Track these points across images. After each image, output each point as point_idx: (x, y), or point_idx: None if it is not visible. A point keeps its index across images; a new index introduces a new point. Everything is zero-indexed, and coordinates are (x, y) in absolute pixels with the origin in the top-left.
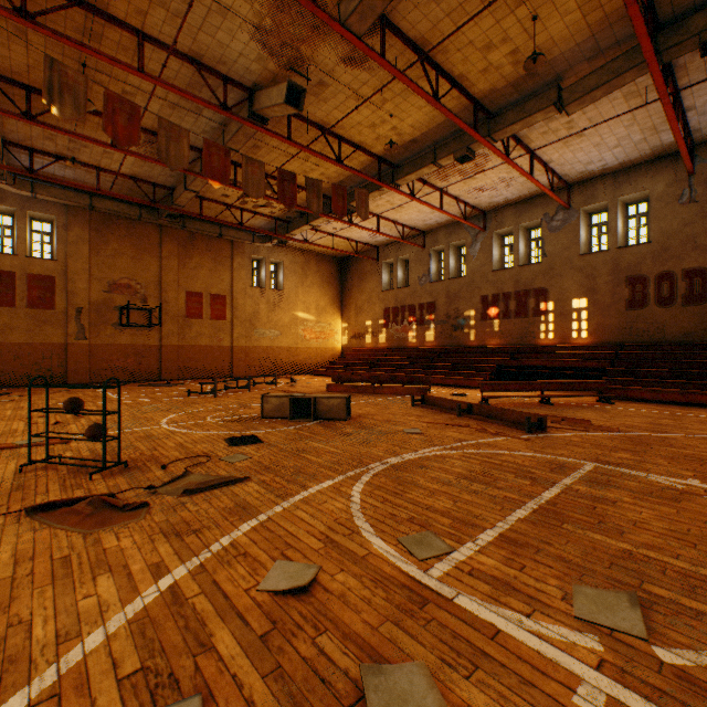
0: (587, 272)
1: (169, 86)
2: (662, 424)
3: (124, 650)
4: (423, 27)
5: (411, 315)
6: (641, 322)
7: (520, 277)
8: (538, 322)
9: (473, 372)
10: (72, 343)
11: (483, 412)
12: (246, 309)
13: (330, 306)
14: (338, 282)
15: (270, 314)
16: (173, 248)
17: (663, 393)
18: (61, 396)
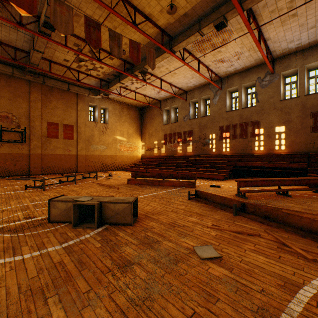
0: (285, 110)
1: None
2: None
3: None
4: None
5: (179, 137)
6: None
7: (243, 115)
8: (254, 140)
9: (218, 170)
10: None
11: (259, 212)
12: (86, 134)
13: (135, 133)
14: (139, 120)
15: (100, 136)
16: (38, 95)
17: None
18: None
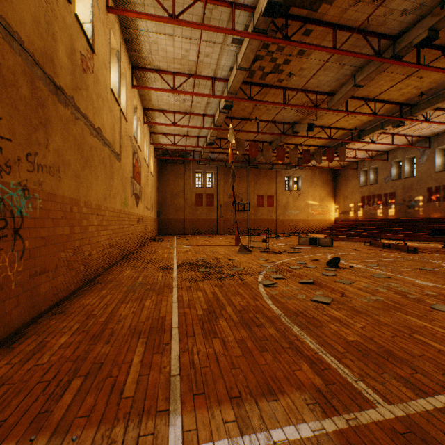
0: None
1: (266, 134)
2: None
3: (292, 260)
4: (364, 93)
5: (378, 200)
6: None
7: None
8: None
9: (414, 233)
10: (218, 218)
11: (394, 247)
12: (282, 201)
13: (327, 196)
14: (332, 182)
15: (294, 203)
16: (252, 177)
17: None
18: (223, 237)
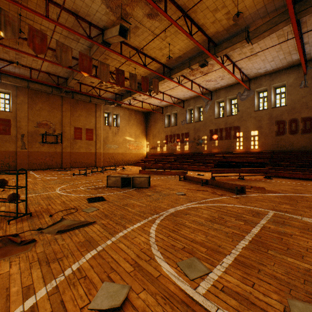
0: (257, 119)
1: (61, 25)
2: (298, 189)
3: None
4: None
5: (178, 138)
6: (282, 141)
7: (227, 121)
8: (235, 141)
9: (206, 164)
10: (19, 150)
11: (213, 184)
12: (102, 135)
13: (141, 134)
14: (145, 123)
15: (113, 137)
16: (68, 106)
17: (294, 174)
18: (11, 176)
